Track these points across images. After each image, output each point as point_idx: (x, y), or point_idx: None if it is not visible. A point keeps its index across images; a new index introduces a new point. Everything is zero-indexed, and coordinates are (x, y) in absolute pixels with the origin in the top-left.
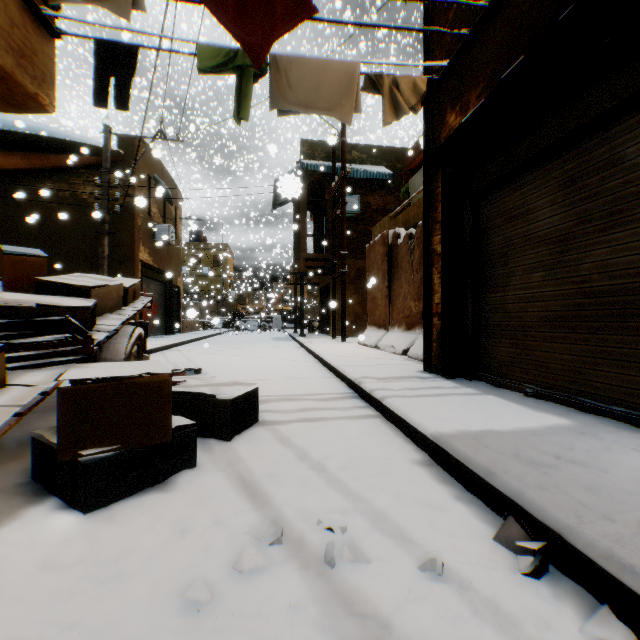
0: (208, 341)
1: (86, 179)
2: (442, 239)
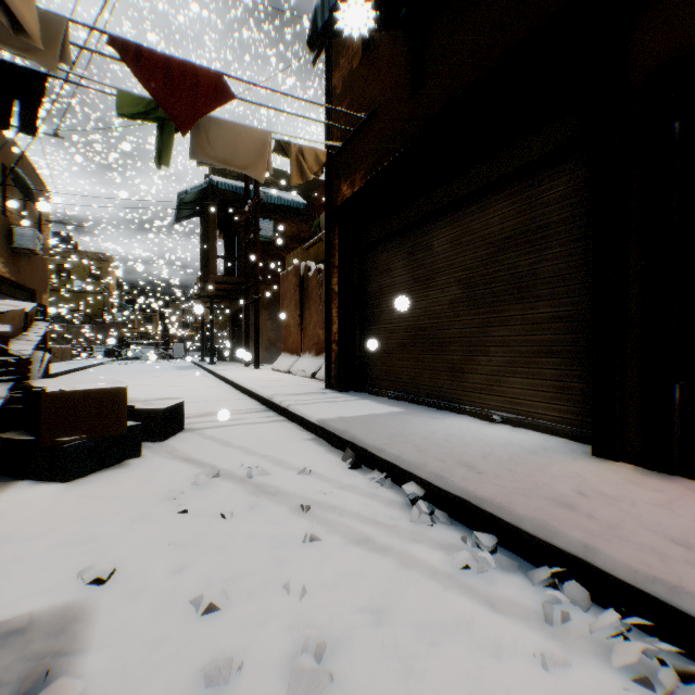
0: (93, 372)
1: None
2: (338, 281)
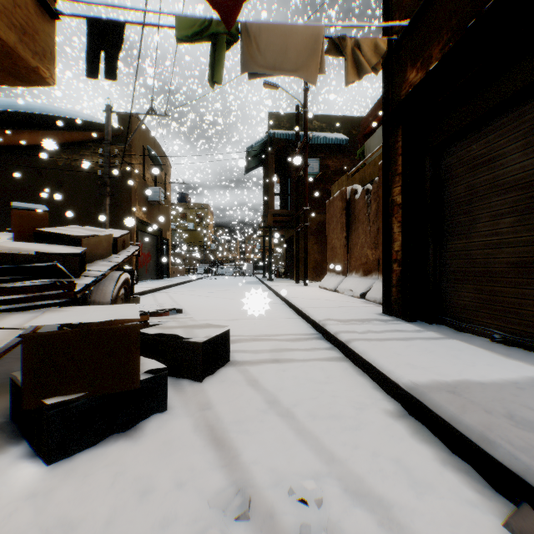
0: (191, 284)
1: (93, 151)
2: (402, 190)
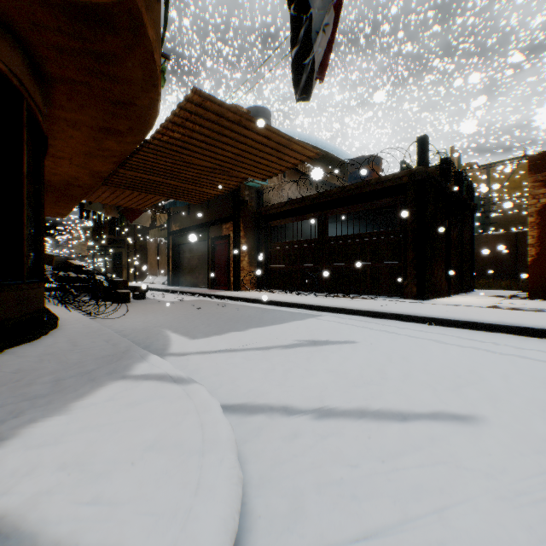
0: None
1: None
2: (172, 253)
